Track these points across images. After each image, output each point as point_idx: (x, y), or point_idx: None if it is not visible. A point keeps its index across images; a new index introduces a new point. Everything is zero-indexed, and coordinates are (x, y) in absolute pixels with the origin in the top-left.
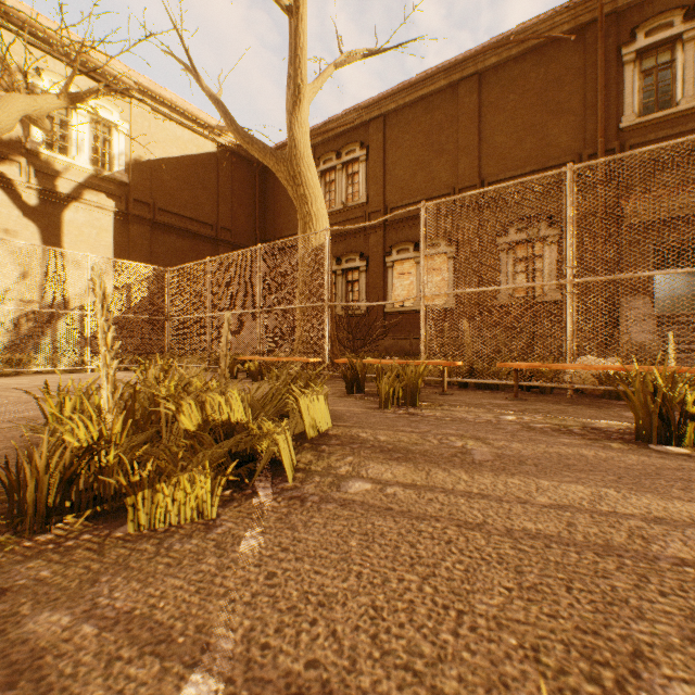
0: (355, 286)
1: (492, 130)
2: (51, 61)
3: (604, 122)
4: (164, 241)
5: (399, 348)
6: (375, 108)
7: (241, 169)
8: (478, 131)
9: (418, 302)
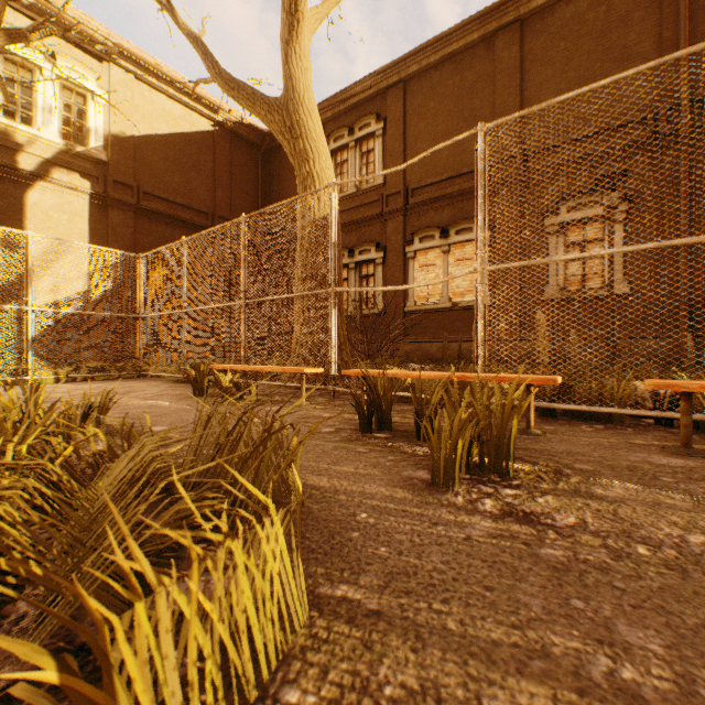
0: (370, 281)
1: (537, 88)
2: (11, 13)
3: (688, 65)
4: (151, 230)
5: (422, 352)
6: (393, 72)
7: (242, 152)
8: (519, 91)
9: (445, 298)
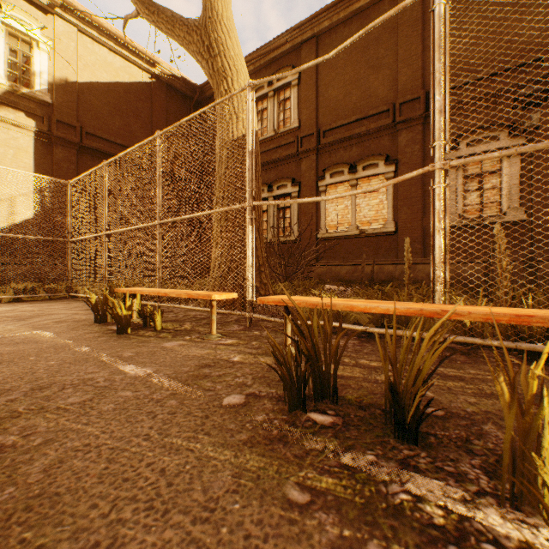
0: (287, 212)
1: None
2: None
3: None
4: (93, 166)
5: (332, 274)
6: (307, 28)
7: (176, 102)
8: (421, 39)
9: (353, 227)
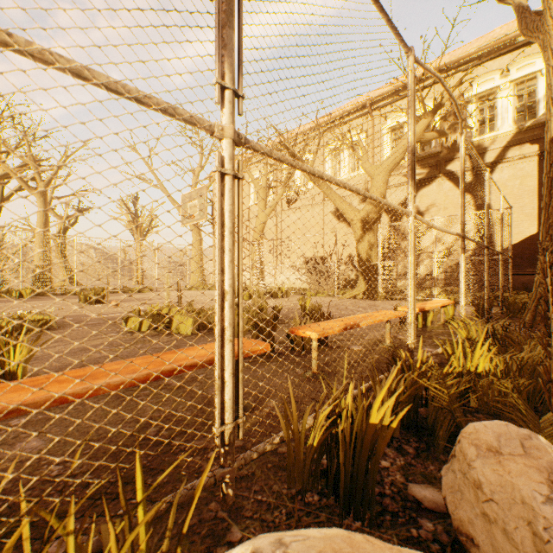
0: None
1: None
2: (480, 68)
3: None
4: None
5: None
6: None
7: None
8: None
9: None
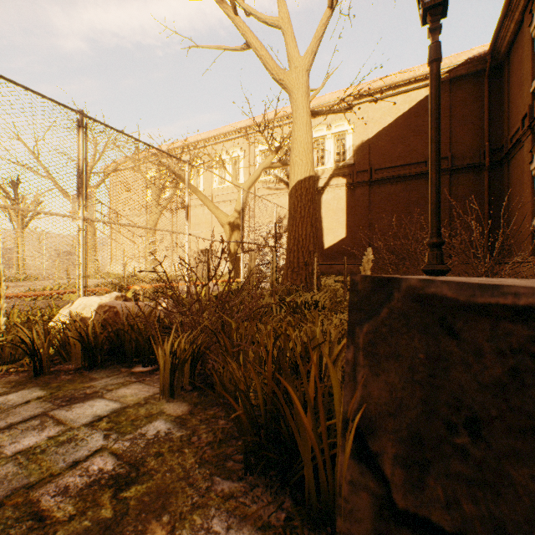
0: None
1: None
2: (316, 120)
3: None
4: (379, 192)
5: None
6: None
7: (463, 89)
8: None
9: None
